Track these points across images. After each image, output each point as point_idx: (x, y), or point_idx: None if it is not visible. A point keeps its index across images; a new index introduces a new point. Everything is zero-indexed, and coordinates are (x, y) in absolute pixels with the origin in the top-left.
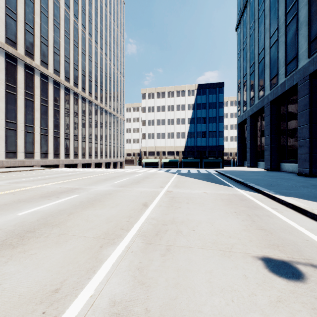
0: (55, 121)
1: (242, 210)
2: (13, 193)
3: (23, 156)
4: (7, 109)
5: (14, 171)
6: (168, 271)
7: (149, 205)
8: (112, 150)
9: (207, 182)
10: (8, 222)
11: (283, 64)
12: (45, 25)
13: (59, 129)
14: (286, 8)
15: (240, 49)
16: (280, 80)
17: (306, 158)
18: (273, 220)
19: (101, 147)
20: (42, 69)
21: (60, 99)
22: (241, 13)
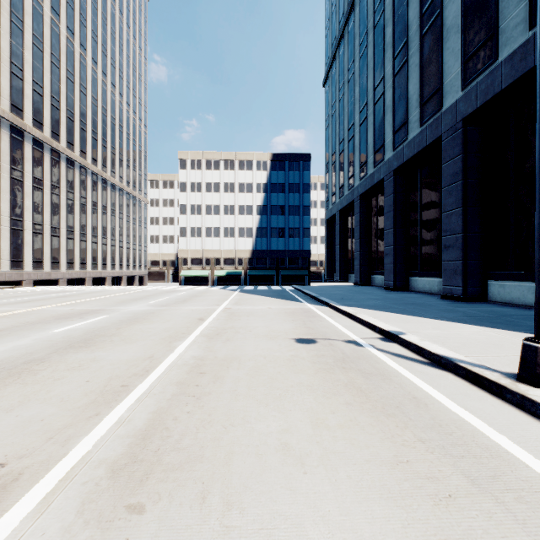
0: (14, 200)
1: (300, 318)
2: (6, 317)
3: None
4: None
5: None
6: (228, 347)
7: (206, 319)
8: (125, 255)
9: (276, 299)
10: (51, 336)
11: (372, 150)
12: None
13: (21, 215)
14: (374, 82)
15: (328, 115)
16: (369, 171)
17: (391, 269)
18: (322, 322)
19: (104, 250)
20: None
21: (23, 160)
22: (329, 64)
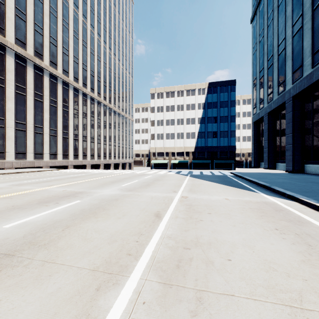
0: (64, 121)
1: (284, 225)
2: (10, 198)
3: (32, 157)
4: (16, 110)
5: (21, 172)
6: None
7: (163, 216)
8: (121, 151)
9: (225, 186)
10: None
11: (309, 53)
12: (54, 25)
13: (68, 129)
14: None
15: (256, 42)
16: (305, 72)
17: None
18: None
19: (109, 148)
20: (51, 69)
21: (69, 99)
22: (257, 3)
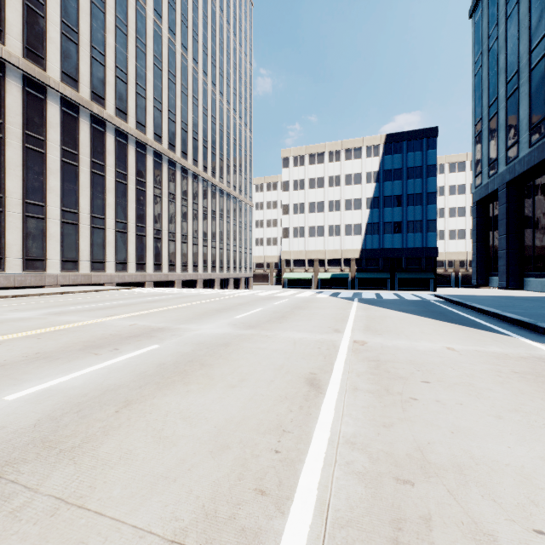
0: (139, 208)
1: None
2: (37, 337)
3: (88, 267)
4: (63, 190)
5: (69, 292)
6: None
7: (325, 386)
8: (232, 257)
9: (435, 321)
10: None
11: None
12: (122, 48)
13: (144, 221)
14: None
15: (481, 52)
16: None
17: None
18: None
19: (213, 253)
20: (118, 122)
21: (146, 171)
22: None
